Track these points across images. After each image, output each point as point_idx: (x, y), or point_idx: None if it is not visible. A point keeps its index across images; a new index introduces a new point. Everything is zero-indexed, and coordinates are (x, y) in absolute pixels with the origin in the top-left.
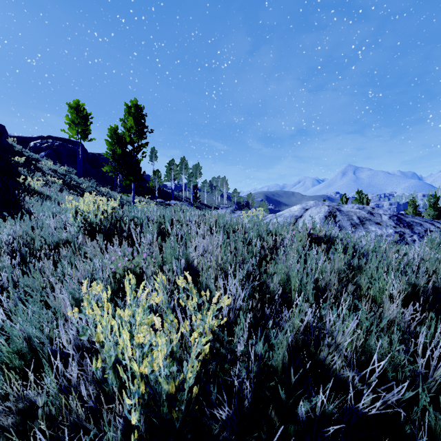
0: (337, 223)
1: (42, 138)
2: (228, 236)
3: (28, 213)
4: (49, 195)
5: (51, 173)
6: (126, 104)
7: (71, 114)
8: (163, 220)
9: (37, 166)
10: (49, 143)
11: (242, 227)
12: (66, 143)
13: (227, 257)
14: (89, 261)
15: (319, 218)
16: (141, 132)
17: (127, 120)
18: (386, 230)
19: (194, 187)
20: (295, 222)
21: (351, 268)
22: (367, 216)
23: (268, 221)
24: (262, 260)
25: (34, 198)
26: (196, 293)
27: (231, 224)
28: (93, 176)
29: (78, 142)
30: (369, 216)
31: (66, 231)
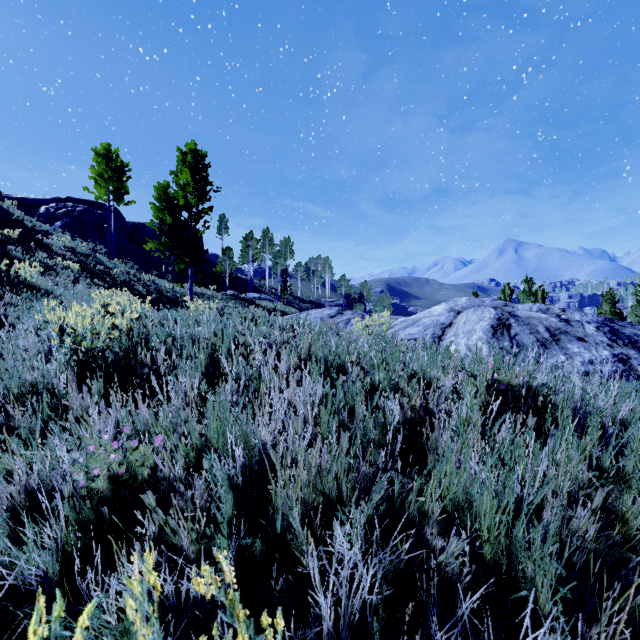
0: (513, 339)
1: (58, 201)
2: (333, 378)
3: (1, 323)
4: (51, 289)
5: (65, 254)
6: (179, 149)
7: (98, 165)
8: (220, 341)
9: (44, 242)
10: (67, 208)
11: (359, 358)
12: (94, 208)
13: (331, 437)
14: (40, 453)
15: (482, 329)
16: (202, 191)
17: (181, 174)
18: (598, 352)
19: (283, 273)
20: (442, 335)
21: (597, 470)
22: (561, 326)
23: (397, 332)
24: (399, 431)
25: (21, 295)
26: (246, 621)
27: (339, 352)
28: (133, 256)
29: (108, 207)
30: (564, 326)
31: (53, 358)
